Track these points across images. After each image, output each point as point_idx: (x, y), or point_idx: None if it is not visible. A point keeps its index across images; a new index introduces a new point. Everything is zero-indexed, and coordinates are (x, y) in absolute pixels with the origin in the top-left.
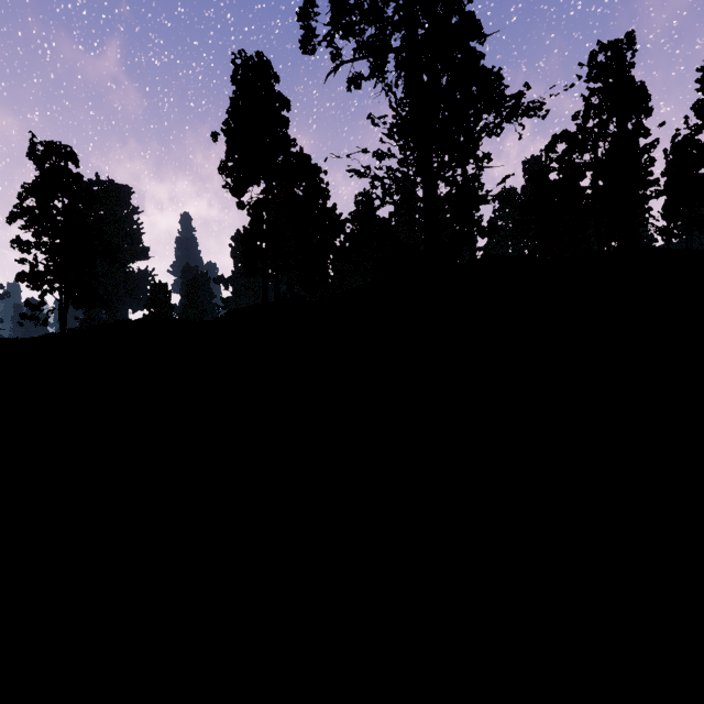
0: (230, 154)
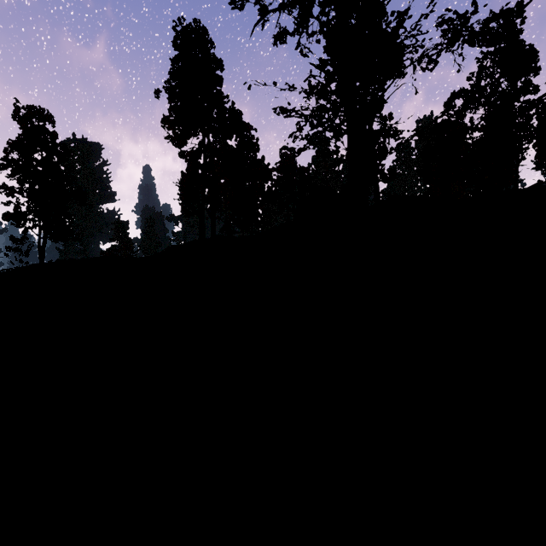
0: (172, 110)
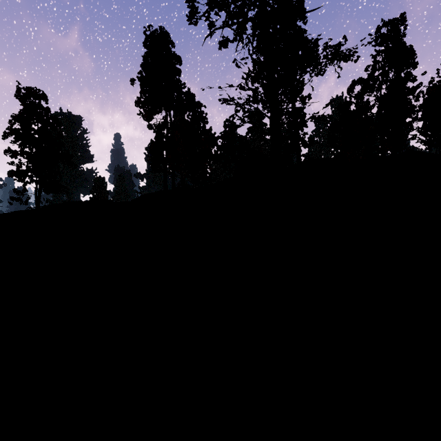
0: (143, 93)
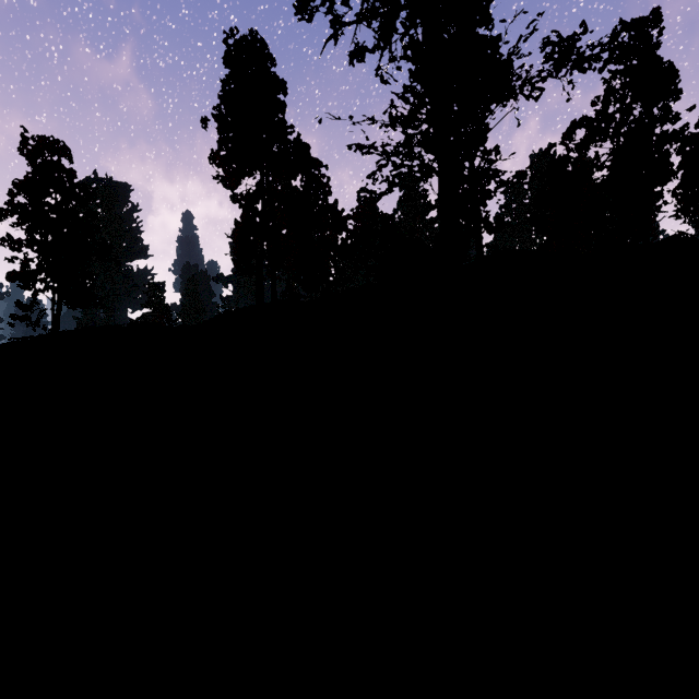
0: (222, 143)
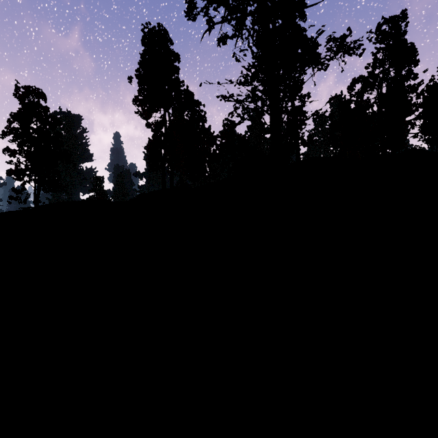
0: (141, 91)
